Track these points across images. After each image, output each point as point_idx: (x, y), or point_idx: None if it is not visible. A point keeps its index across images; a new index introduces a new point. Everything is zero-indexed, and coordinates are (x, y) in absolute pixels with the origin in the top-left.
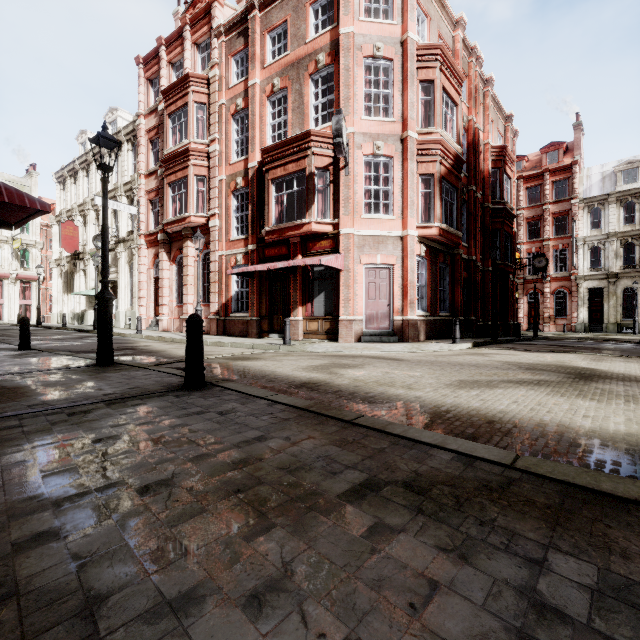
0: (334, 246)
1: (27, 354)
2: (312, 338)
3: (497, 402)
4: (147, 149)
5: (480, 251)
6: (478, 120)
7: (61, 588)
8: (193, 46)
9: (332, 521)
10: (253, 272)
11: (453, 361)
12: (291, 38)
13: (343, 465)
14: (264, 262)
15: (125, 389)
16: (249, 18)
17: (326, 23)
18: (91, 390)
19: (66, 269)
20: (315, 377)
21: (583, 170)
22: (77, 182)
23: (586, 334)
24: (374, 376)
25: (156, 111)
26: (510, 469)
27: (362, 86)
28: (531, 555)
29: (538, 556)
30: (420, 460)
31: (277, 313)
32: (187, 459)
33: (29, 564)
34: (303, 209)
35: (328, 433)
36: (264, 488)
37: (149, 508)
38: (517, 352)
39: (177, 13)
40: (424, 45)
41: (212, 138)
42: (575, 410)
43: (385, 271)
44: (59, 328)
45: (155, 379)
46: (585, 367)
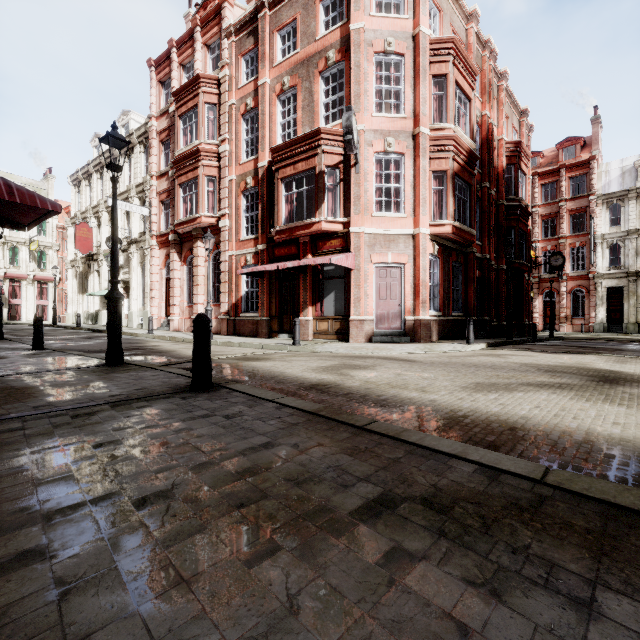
0: (344, 245)
1: (40, 354)
2: (322, 338)
3: (518, 407)
4: (159, 151)
5: (494, 249)
6: (492, 115)
7: (39, 621)
8: (203, 47)
9: (344, 544)
10: (263, 272)
11: (468, 362)
12: (301, 36)
13: (355, 477)
14: (274, 262)
15: (132, 390)
16: (259, 17)
17: (336, 20)
18: (98, 391)
19: (81, 270)
20: (325, 378)
21: (601, 165)
22: (91, 184)
23: (605, 334)
24: (386, 378)
25: (167, 113)
26: (540, 484)
27: (373, 82)
28: (576, 593)
29: (584, 595)
30: (439, 472)
31: (287, 313)
32: (189, 467)
33: (8, 590)
34: (313, 208)
35: (339, 440)
36: (269, 502)
37: (144, 524)
38: (534, 353)
39: (188, 15)
40: (436, 39)
41: (222, 138)
42: (603, 416)
43: (396, 270)
44: (74, 328)
45: (163, 380)
46: (609, 369)
